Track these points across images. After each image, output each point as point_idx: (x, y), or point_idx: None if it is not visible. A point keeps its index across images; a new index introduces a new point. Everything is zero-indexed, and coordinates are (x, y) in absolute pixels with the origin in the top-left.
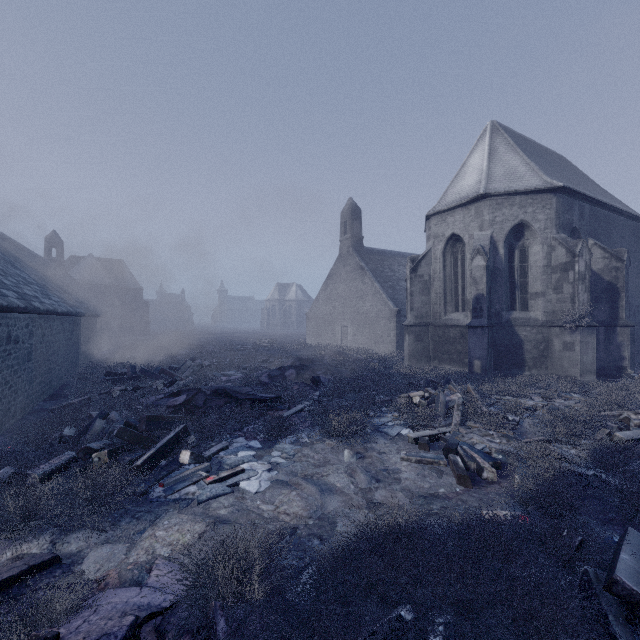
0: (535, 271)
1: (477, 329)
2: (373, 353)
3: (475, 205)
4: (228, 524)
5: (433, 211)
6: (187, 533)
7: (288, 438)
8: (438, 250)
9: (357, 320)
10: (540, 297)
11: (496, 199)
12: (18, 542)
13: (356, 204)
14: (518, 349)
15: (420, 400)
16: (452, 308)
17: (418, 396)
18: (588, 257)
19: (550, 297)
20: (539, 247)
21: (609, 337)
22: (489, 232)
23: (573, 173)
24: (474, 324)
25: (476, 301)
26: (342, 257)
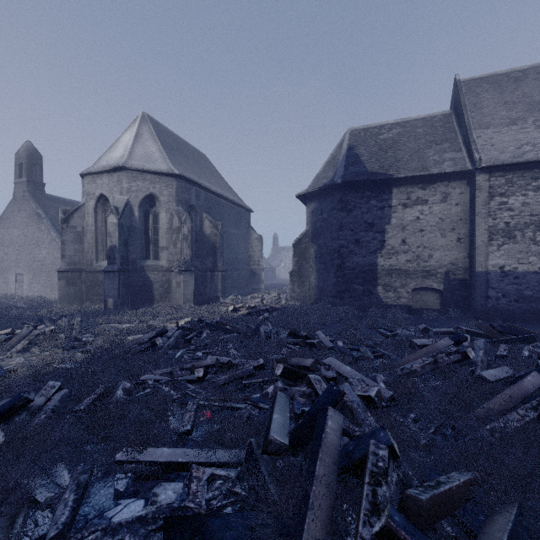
0: (163, 231)
1: (110, 273)
2: (34, 300)
3: (117, 174)
4: None
5: (86, 171)
6: None
7: None
8: (90, 206)
9: (33, 268)
10: (165, 250)
11: (132, 173)
12: None
13: (36, 149)
14: (149, 288)
15: None
16: (104, 256)
17: None
18: (190, 225)
19: (172, 250)
20: (164, 214)
21: (212, 278)
22: (127, 197)
23: (206, 168)
24: (107, 269)
25: (110, 251)
26: (17, 201)
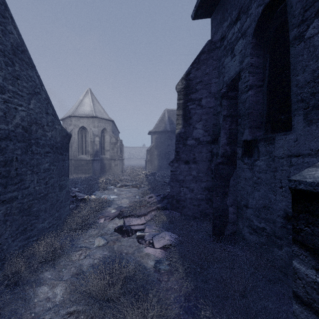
0: (107, 143)
1: (97, 161)
2: None
3: (92, 119)
4: (126, 198)
5: (74, 115)
6: (125, 200)
7: (94, 193)
8: (76, 131)
9: None
10: (109, 151)
11: (99, 119)
12: (106, 210)
13: None
14: (104, 167)
15: (106, 180)
16: (81, 153)
17: (105, 179)
18: (120, 141)
19: (111, 151)
20: (108, 136)
21: None
22: (97, 129)
23: None
24: (96, 159)
25: (96, 151)
26: None
